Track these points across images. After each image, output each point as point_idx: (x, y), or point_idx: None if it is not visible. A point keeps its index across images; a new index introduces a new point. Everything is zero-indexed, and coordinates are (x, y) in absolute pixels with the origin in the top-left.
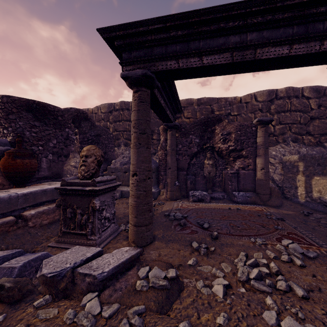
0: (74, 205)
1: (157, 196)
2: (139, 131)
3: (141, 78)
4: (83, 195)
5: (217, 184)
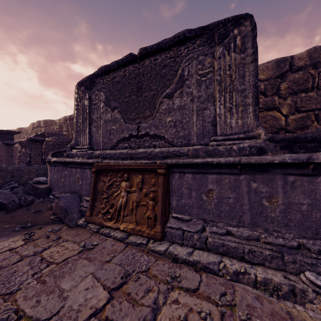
0: None
1: None
2: None
3: None
4: None
5: None
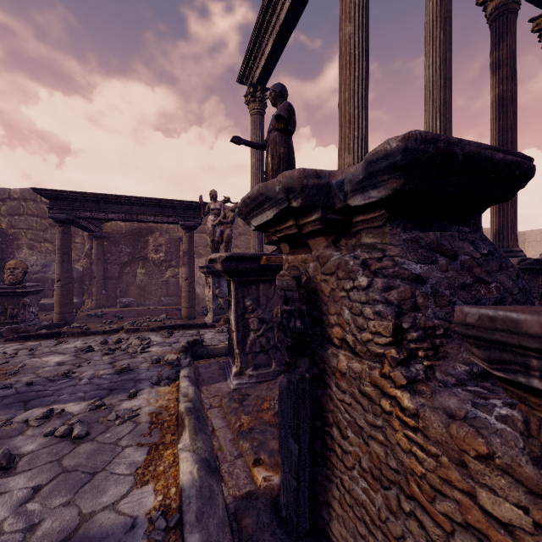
0: (5, 303)
1: (81, 306)
2: (63, 252)
3: (65, 220)
4: (14, 296)
5: (154, 292)
